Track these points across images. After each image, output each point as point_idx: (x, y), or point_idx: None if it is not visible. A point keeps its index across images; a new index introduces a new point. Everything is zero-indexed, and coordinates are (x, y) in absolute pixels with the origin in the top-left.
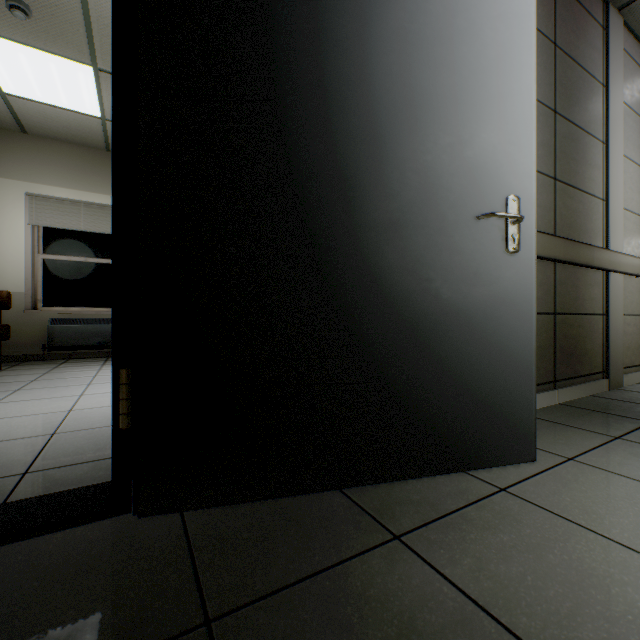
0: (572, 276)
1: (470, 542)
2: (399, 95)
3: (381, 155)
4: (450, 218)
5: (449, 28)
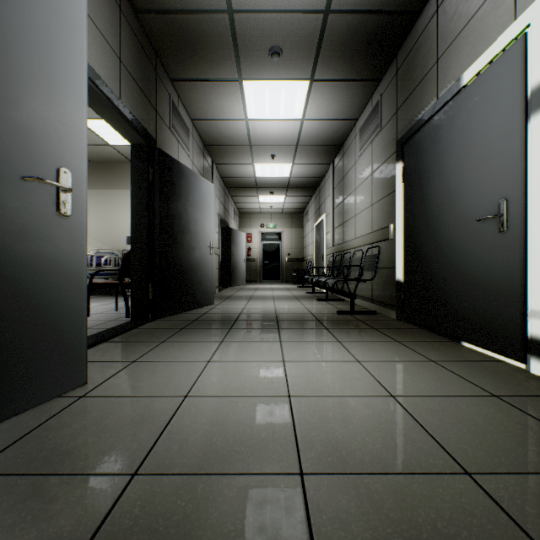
0: None
1: (215, 312)
2: (196, 217)
3: (193, 231)
4: (203, 246)
5: (203, 201)
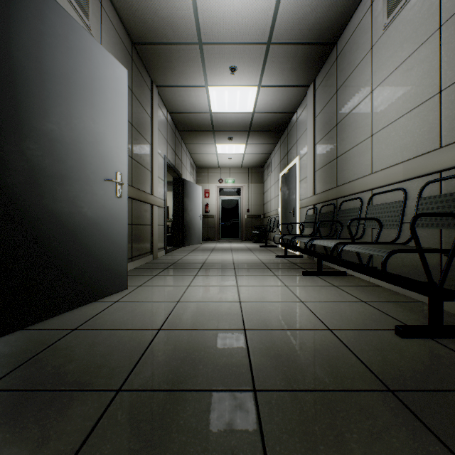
0: (139, 206)
1: (108, 318)
2: (66, 109)
3: (56, 138)
4: (92, 178)
5: (92, 85)
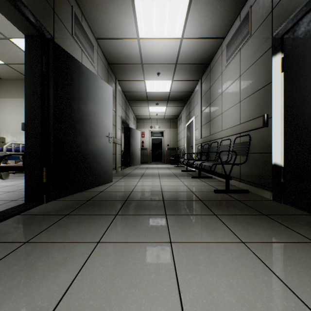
0: None
1: (111, 189)
2: (95, 111)
3: (92, 122)
4: (102, 136)
5: (102, 99)
